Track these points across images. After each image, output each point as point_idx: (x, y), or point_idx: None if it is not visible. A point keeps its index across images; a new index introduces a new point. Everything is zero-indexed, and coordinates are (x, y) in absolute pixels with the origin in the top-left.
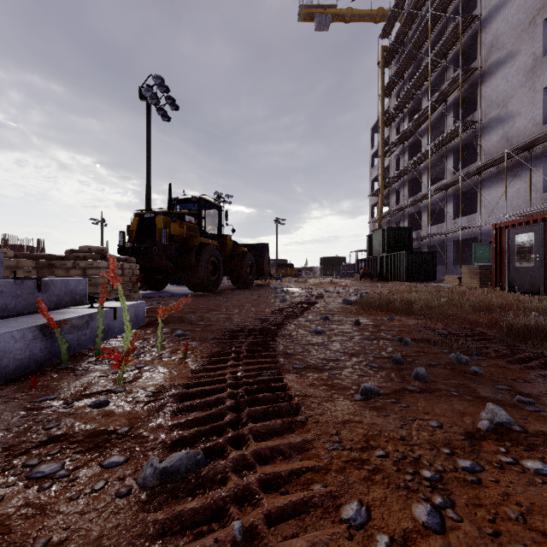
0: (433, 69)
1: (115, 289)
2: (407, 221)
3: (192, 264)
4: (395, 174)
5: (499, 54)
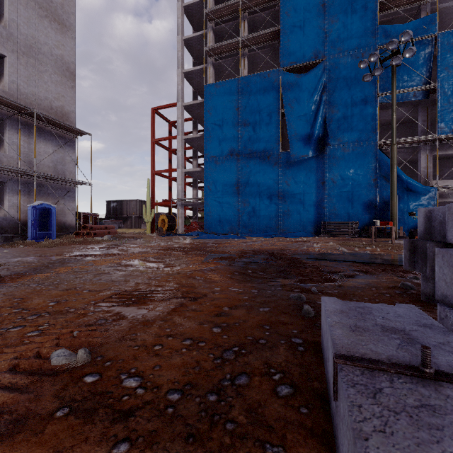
0: None
1: None
2: None
3: None
4: None
5: None
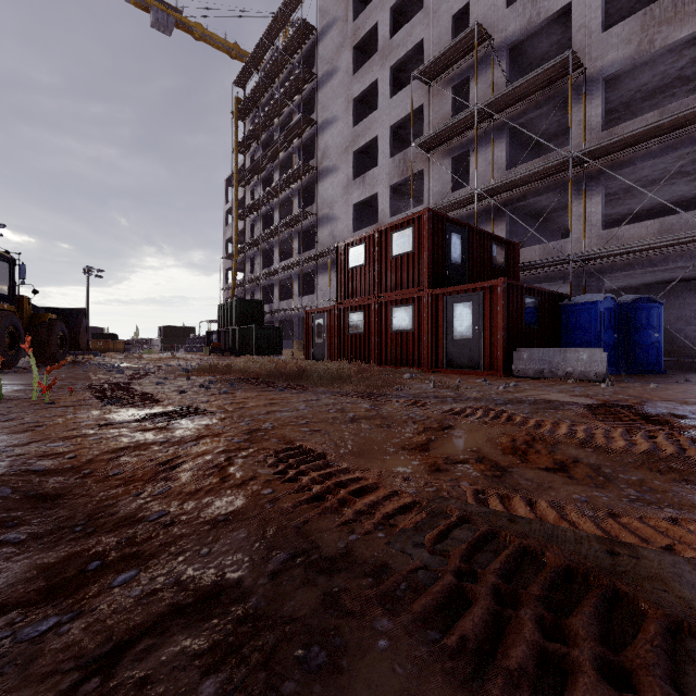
0: (283, 148)
1: None
2: (261, 293)
3: None
4: (249, 242)
5: (329, 163)
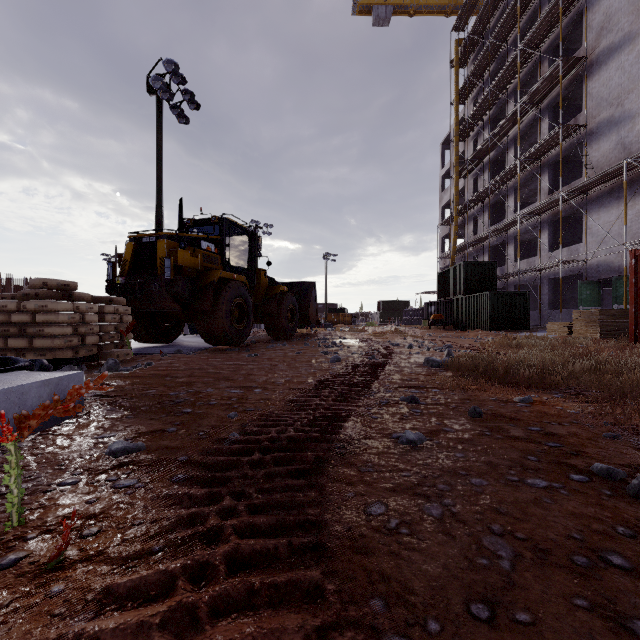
0: (522, 64)
1: (87, 343)
2: (487, 256)
3: (208, 307)
4: (473, 197)
5: (612, 37)
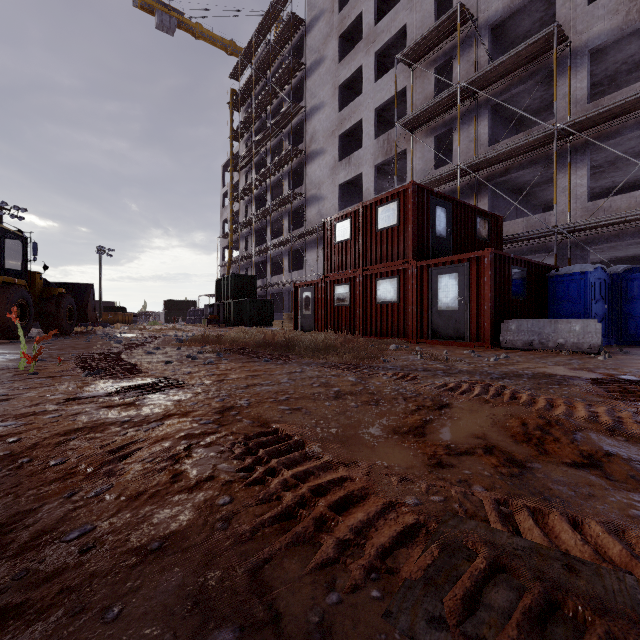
0: (275, 134)
1: None
2: (255, 269)
3: None
4: (243, 222)
5: (317, 146)
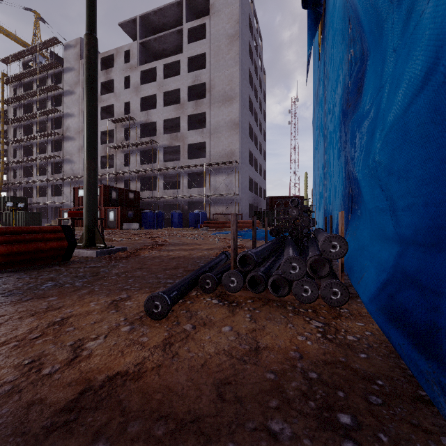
0: (41, 116)
1: None
2: (23, 191)
3: None
4: (14, 161)
5: (70, 134)
